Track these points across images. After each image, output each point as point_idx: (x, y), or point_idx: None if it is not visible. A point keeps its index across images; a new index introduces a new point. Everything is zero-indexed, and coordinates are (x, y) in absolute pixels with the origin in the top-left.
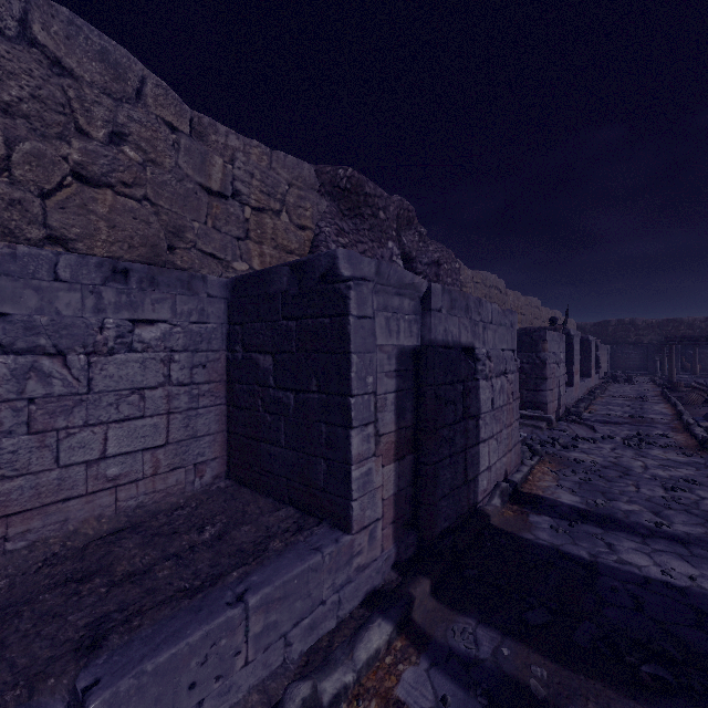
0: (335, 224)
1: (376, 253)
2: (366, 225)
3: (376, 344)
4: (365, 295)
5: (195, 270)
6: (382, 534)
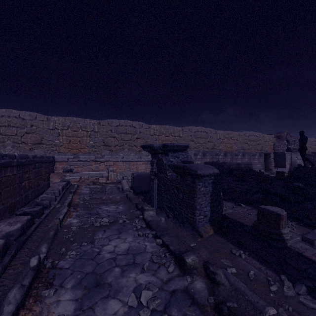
0: (277, 141)
1: (282, 143)
2: (281, 139)
3: (287, 157)
4: (286, 154)
5: (264, 150)
6: (287, 169)
